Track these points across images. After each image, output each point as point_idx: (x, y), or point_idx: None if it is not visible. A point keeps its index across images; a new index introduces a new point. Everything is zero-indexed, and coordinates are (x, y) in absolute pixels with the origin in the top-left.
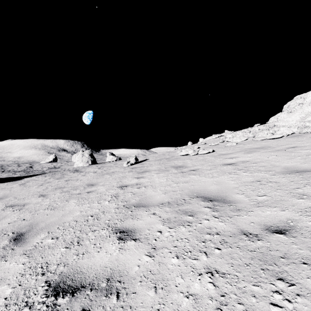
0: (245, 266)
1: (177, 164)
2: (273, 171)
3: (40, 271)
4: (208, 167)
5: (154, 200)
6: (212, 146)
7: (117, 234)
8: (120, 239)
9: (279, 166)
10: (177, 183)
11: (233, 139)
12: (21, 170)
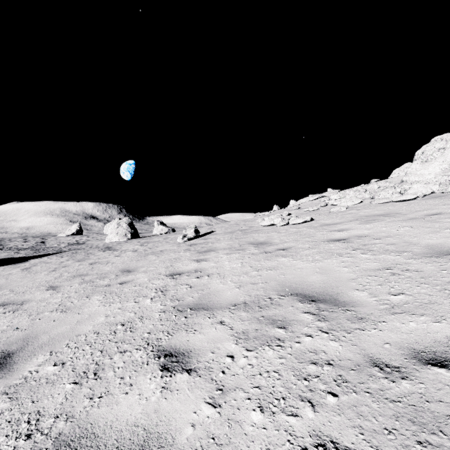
0: (386, 433)
1: (257, 239)
2: (410, 252)
3: (25, 429)
4: (305, 244)
5: (222, 299)
6: (310, 213)
7: (160, 359)
8: (165, 369)
9: (418, 244)
10: (258, 270)
11: (340, 202)
12: (27, 247)
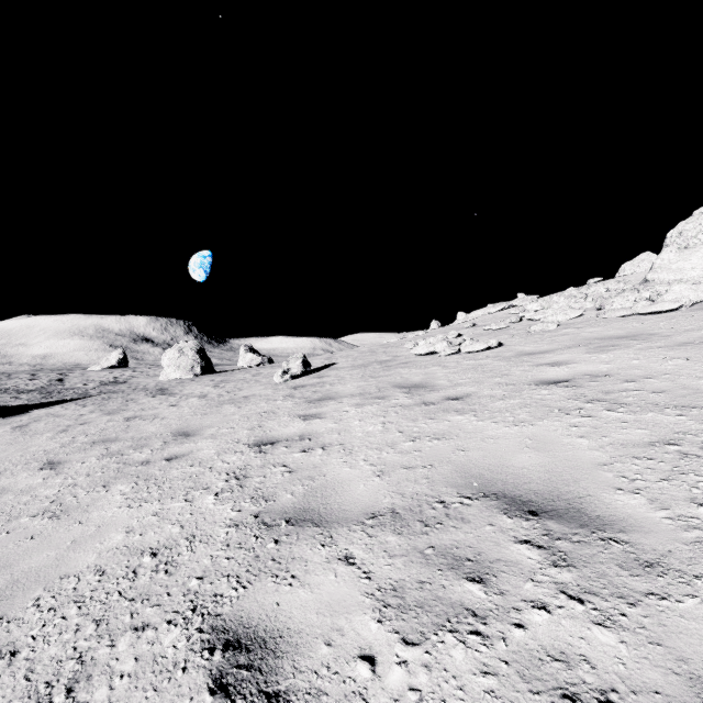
0: None
1: (408, 377)
2: (702, 408)
3: None
4: (495, 390)
5: (348, 501)
6: (494, 333)
7: (213, 656)
8: (220, 688)
9: None
10: (415, 439)
11: (544, 315)
12: (34, 389)
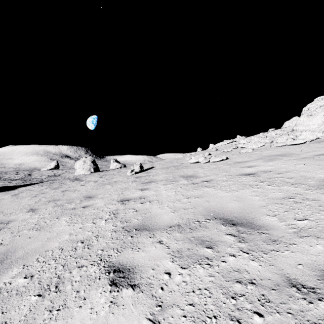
0: None
1: (186, 173)
2: (306, 184)
3: None
4: (223, 177)
5: (160, 221)
6: (225, 153)
7: (110, 274)
8: (113, 284)
9: (312, 178)
10: (188, 198)
11: (247, 145)
12: (18, 178)
